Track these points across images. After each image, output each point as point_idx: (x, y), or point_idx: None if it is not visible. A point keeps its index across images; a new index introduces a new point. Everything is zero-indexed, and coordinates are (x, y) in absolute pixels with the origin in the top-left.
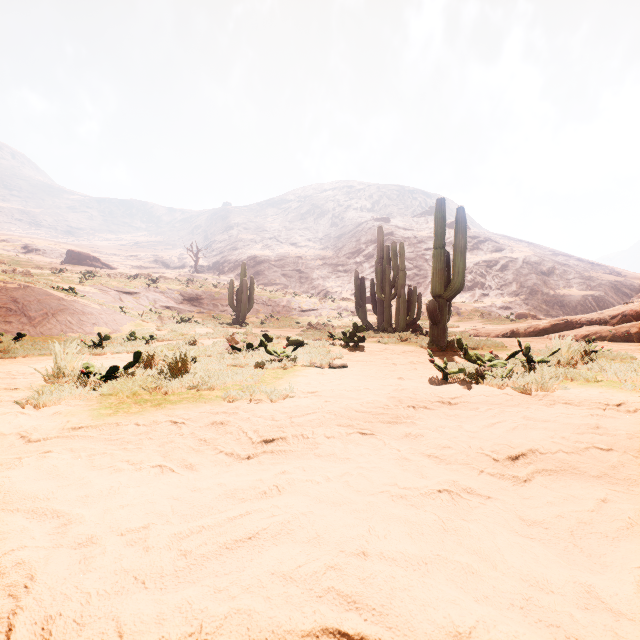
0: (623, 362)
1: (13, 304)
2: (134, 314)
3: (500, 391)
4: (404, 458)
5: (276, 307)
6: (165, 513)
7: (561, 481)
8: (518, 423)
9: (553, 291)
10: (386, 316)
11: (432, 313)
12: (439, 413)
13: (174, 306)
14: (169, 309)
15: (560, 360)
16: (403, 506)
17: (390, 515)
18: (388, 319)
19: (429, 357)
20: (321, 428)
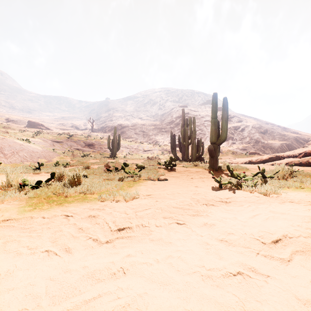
0: (310, 177)
1: None
2: (60, 152)
3: (251, 194)
4: (206, 243)
5: (131, 149)
6: (39, 295)
7: (310, 260)
8: (268, 215)
9: (266, 141)
10: (186, 153)
11: (210, 152)
12: (221, 208)
13: (80, 148)
14: (78, 150)
15: (278, 176)
16: (211, 286)
17: (203, 295)
18: (187, 155)
19: (209, 174)
20: (153, 220)
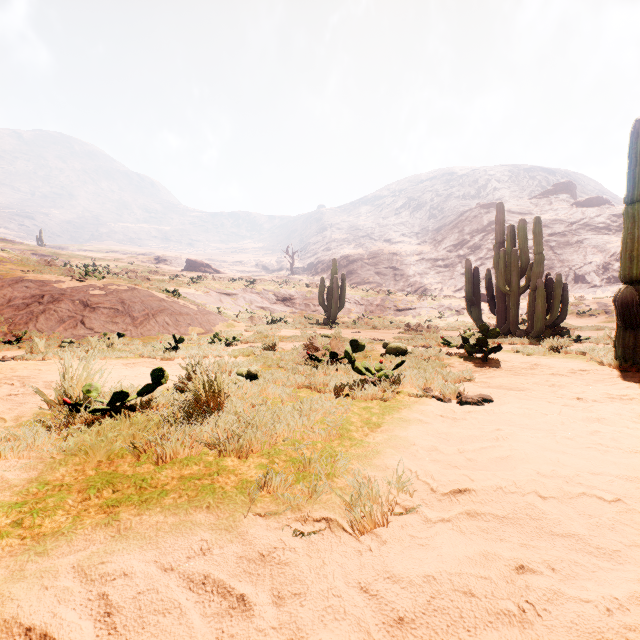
0: None
1: (120, 305)
2: (231, 314)
3: None
4: None
5: (369, 306)
6: None
7: None
8: None
9: None
10: (513, 315)
11: (627, 309)
12: None
13: (268, 306)
14: (263, 309)
15: None
16: None
17: None
18: (516, 319)
19: (635, 385)
20: None
